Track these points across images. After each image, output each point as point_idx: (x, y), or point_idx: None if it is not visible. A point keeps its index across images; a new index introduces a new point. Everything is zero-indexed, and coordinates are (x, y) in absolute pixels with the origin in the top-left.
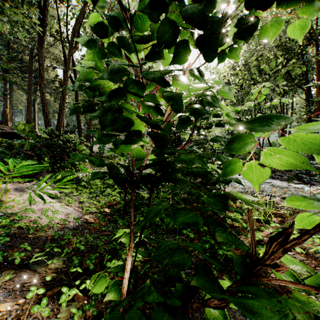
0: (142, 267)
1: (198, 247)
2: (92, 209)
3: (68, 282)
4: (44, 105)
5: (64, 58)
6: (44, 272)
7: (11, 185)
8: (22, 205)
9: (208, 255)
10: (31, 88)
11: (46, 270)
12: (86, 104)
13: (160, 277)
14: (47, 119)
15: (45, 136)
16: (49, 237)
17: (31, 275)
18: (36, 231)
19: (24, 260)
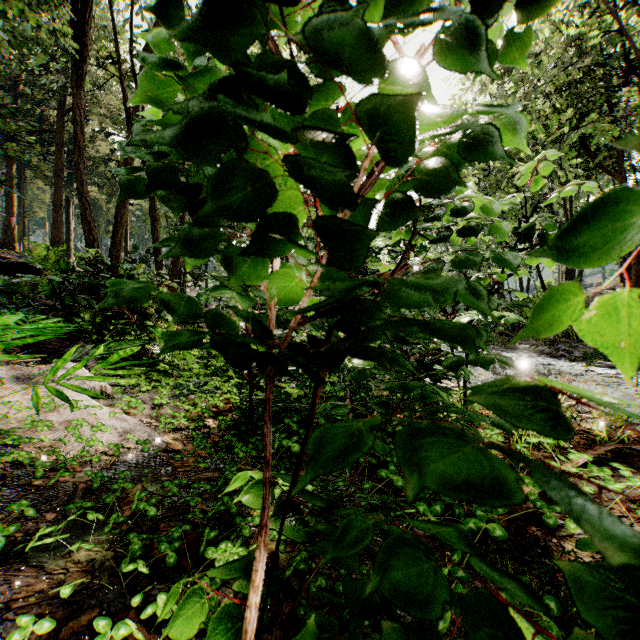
0: (290, 559)
1: (456, 540)
2: (180, 421)
3: (116, 596)
4: (85, 207)
5: (127, 112)
6: (62, 571)
7: (7, 370)
8: (28, 412)
9: (487, 566)
10: (62, 175)
11: (66, 566)
12: (150, 160)
13: (330, 582)
14: (91, 235)
15: (84, 267)
16: (82, 485)
17: (30, 579)
18: (54, 471)
19: (17, 542)
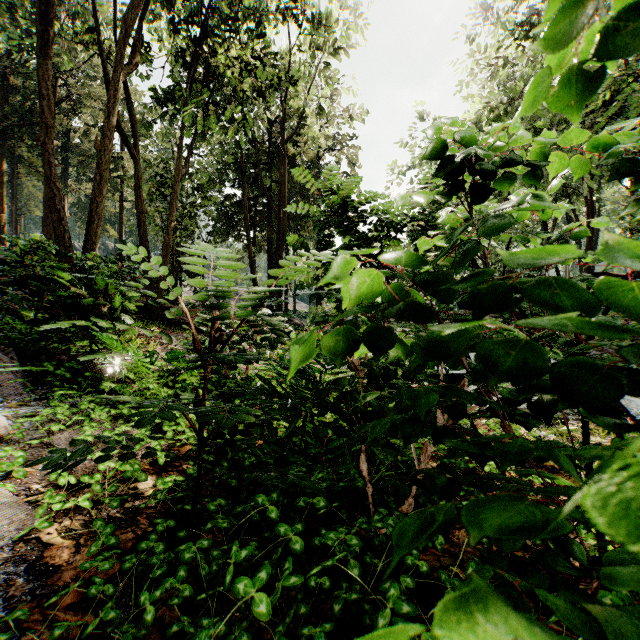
0: None
1: None
2: (76, 500)
3: None
4: (55, 193)
5: None
6: None
7: None
8: None
9: None
10: None
11: None
12: None
13: None
14: (61, 225)
15: (7, 253)
16: None
17: None
18: None
19: None
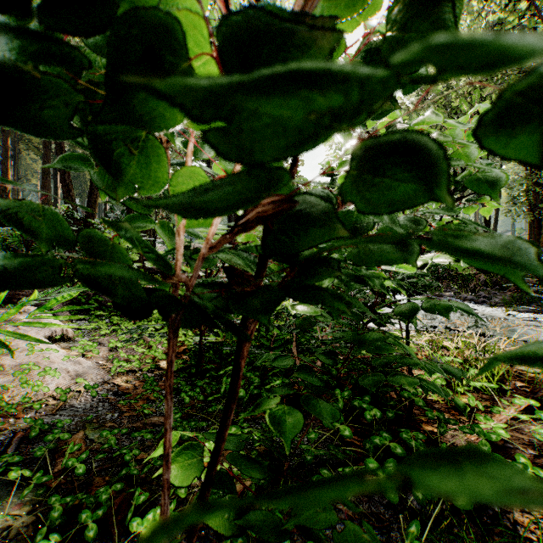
0: None
1: None
2: (132, 364)
3: None
4: (64, 171)
5: None
6: None
7: None
8: None
9: None
10: (50, 146)
11: None
12: None
13: None
14: (69, 195)
15: None
16: (20, 434)
17: None
18: None
19: None
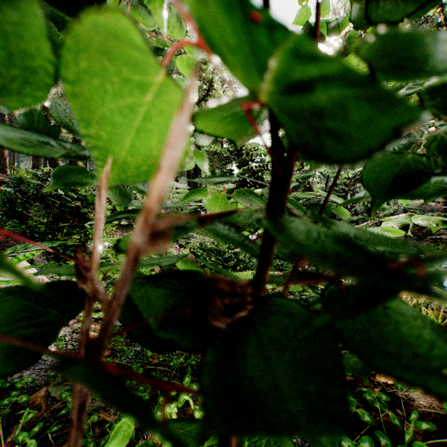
0: None
1: None
2: (99, 313)
3: None
4: None
5: None
6: None
7: None
8: None
9: None
10: None
11: None
12: None
13: None
14: (53, 160)
15: (35, 181)
16: None
17: None
18: None
19: None
